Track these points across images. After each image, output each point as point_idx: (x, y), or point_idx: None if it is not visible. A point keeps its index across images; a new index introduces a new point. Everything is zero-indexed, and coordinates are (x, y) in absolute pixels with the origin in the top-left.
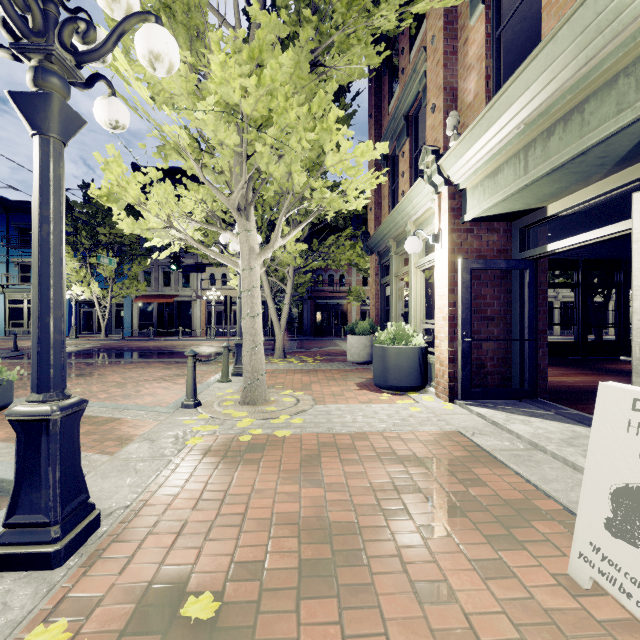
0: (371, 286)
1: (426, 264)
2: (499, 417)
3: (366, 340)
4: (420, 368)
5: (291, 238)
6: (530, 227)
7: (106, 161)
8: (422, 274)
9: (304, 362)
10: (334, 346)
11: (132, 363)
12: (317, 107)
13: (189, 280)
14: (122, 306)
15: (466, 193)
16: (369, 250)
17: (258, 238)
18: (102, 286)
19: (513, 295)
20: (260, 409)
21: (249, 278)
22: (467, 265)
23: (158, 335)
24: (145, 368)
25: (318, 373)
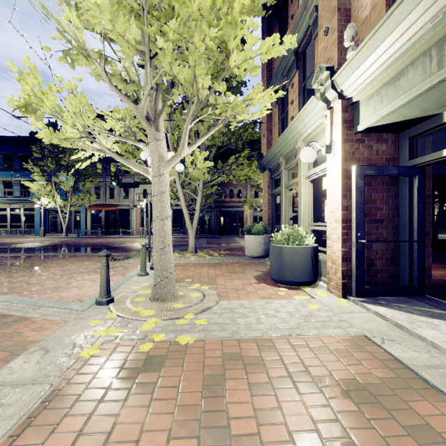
0: (264, 196)
1: (315, 174)
2: (401, 318)
3: (260, 239)
4: (312, 265)
5: (200, 157)
6: (419, 136)
7: (20, 71)
8: (310, 184)
9: (211, 256)
10: (234, 242)
11: (76, 256)
12: (221, 1)
13: (128, 194)
14: (79, 213)
15: (359, 105)
16: (262, 167)
17: (172, 155)
18: (64, 198)
19: (401, 200)
20: (168, 306)
21: (158, 184)
22: (361, 171)
23: (105, 234)
24: (84, 261)
25: (222, 266)
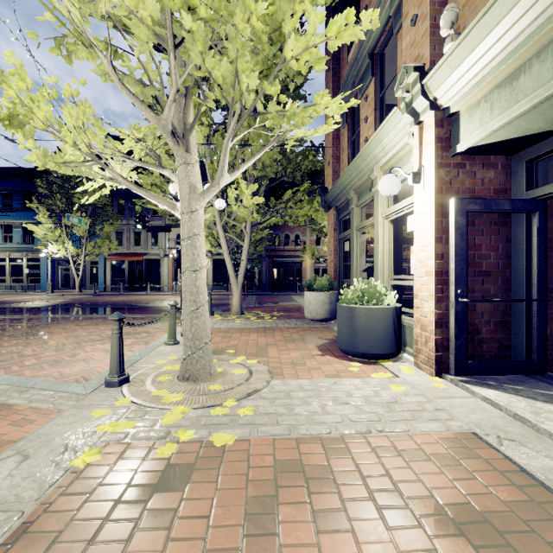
0: (329, 242)
1: (397, 212)
2: (520, 407)
3: (325, 297)
4: (394, 332)
5: (247, 191)
6: (540, 159)
7: None
8: (390, 225)
9: (261, 319)
10: (290, 301)
11: (89, 319)
12: None
13: (157, 240)
14: (96, 263)
15: (459, 117)
16: (327, 205)
17: None
18: (78, 245)
19: (514, 245)
20: (201, 388)
21: (189, 223)
22: (462, 206)
23: (129, 290)
24: (99, 325)
25: (275, 332)
